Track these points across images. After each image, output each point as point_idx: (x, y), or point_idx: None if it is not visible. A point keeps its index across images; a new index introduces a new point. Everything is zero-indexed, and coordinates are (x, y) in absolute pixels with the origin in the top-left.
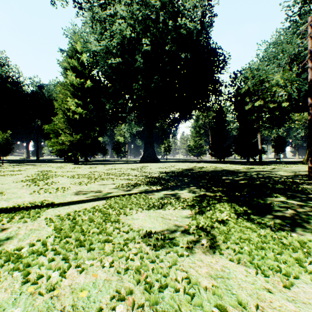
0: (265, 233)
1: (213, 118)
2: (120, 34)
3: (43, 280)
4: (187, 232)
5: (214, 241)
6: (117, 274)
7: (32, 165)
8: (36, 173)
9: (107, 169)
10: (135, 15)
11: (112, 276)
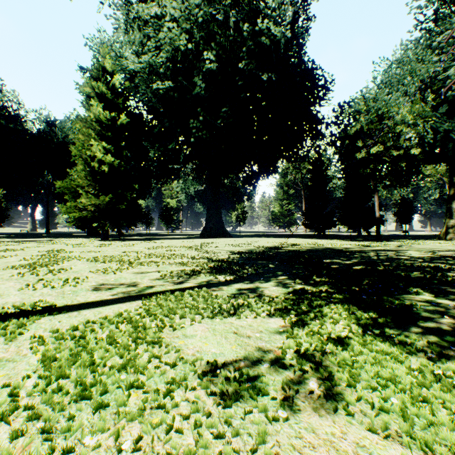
0: (419, 364)
1: (309, 172)
2: (170, 45)
3: None
4: (281, 364)
5: (331, 383)
6: None
7: (37, 242)
8: (40, 254)
9: (151, 248)
10: (193, 16)
11: None
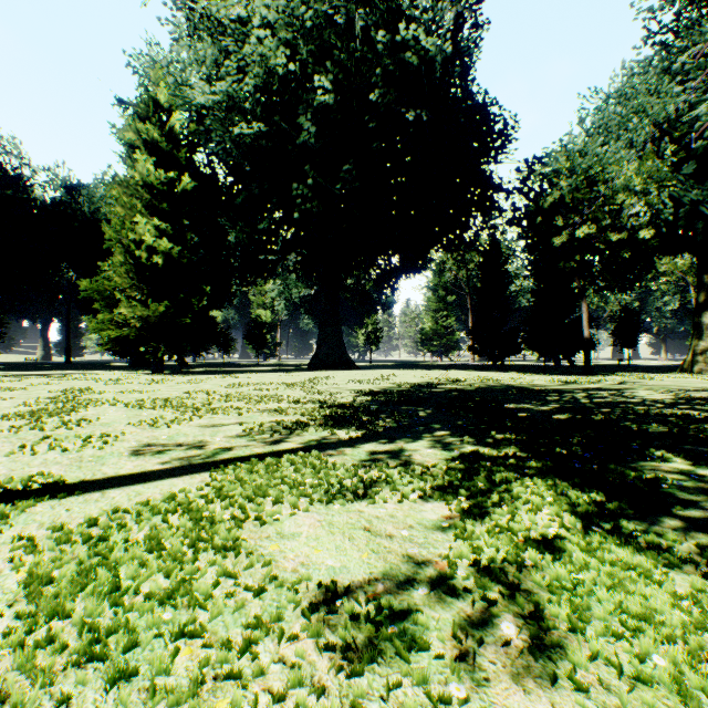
0: (689, 587)
1: (479, 267)
2: (261, 65)
3: None
4: (449, 588)
5: (541, 625)
6: None
7: (50, 377)
8: (52, 395)
9: (230, 386)
10: (296, 20)
11: None
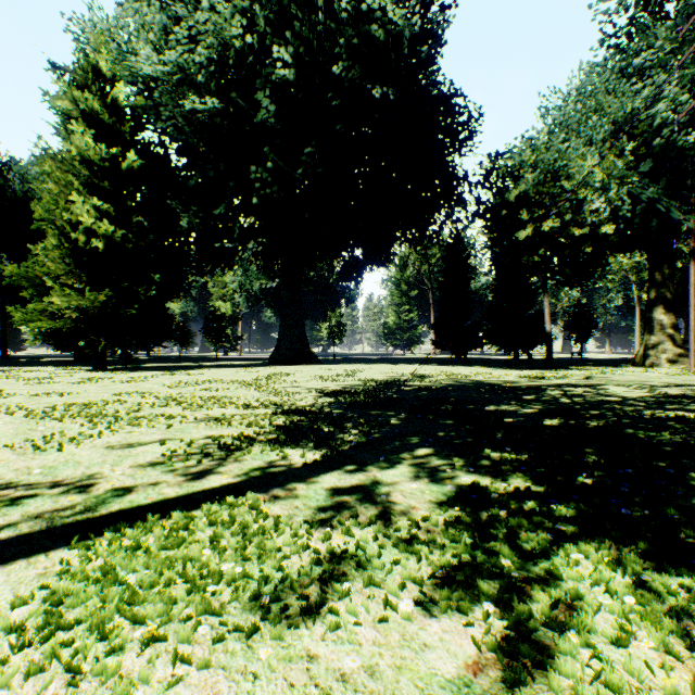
0: None
1: (442, 261)
2: (215, 35)
3: None
4: None
5: None
6: None
7: None
8: None
9: (174, 386)
10: None
11: None
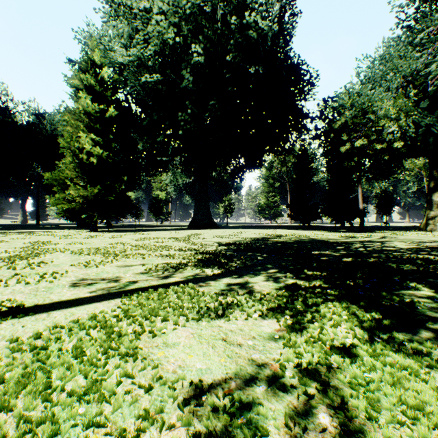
0: None
1: (294, 165)
2: (158, 38)
3: None
4: (281, 385)
5: (347, 415)
6: None
7: (25, 234)
8: (24, 246)
9: (138, 240)
10: (181, 9)
11: None
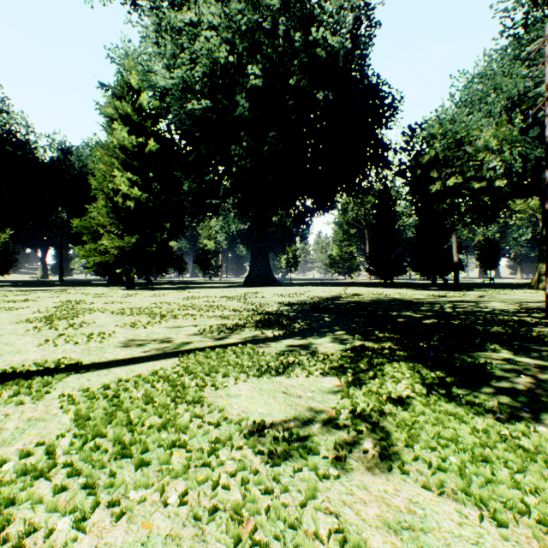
0: (486, 425)
1: (373, 208)
2: (208, 57)
3: (37, 537)
4: (335, 425)
5: (387, 443)
6: (193, 522)
7: (51, 292)
8: (56, 305)
9: (185, 299)
10: (234, 24)
11: (184, 527)
